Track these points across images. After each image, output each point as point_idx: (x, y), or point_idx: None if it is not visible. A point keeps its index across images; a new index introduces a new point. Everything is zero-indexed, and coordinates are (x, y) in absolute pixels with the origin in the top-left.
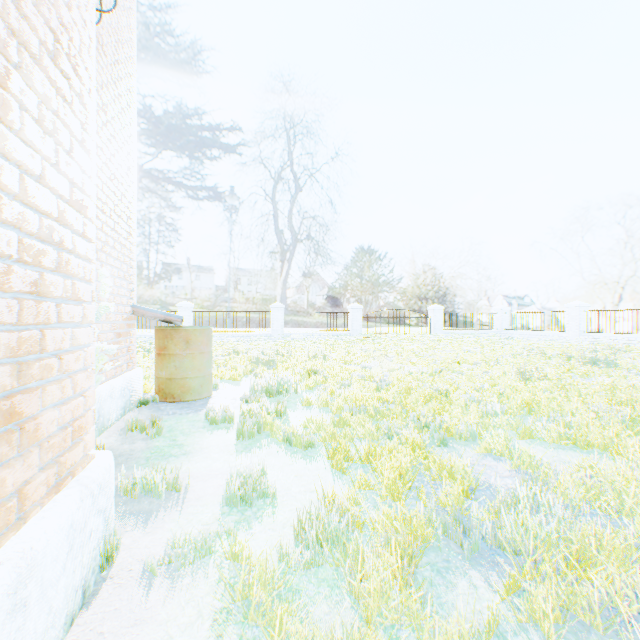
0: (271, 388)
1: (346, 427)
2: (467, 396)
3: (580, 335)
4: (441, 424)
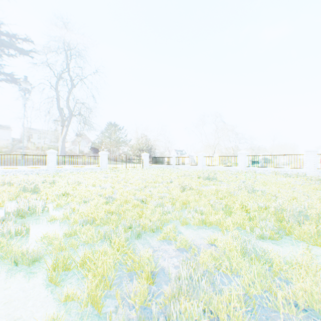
0: (23, 211)
1: (77, 235)
2: (157, 202)
3: (203, 167)
4: (140, 224)
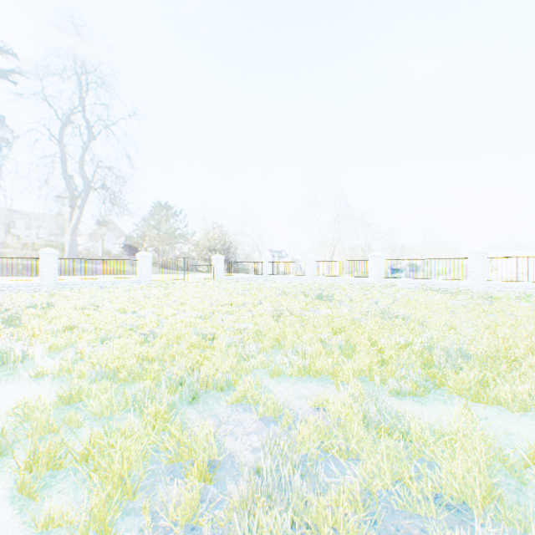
0: None
1: (83, 402)
2: (231, 338)
3: (314, 278)
4: (199, 377)
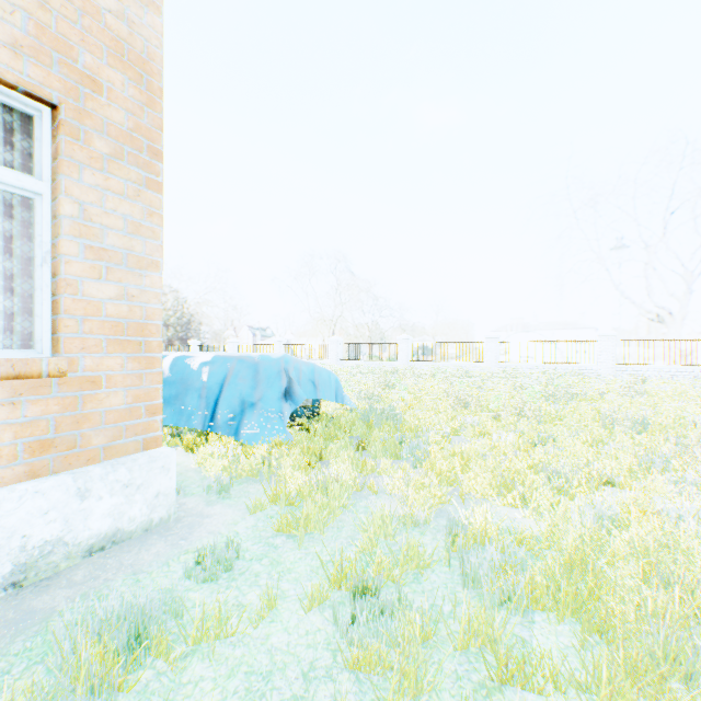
0: None
1: None
2: None
3: None
4: None
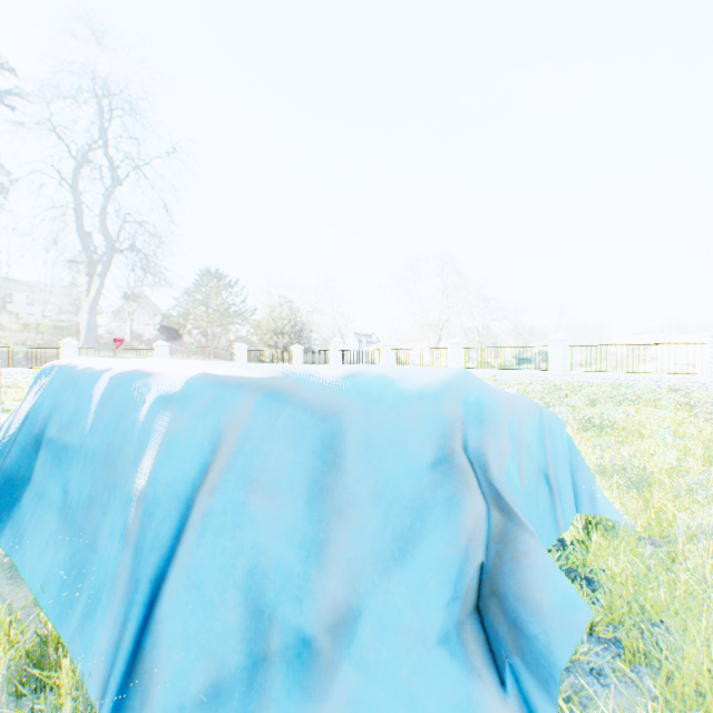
0: None
1: None
2: None
3: None
4: None
